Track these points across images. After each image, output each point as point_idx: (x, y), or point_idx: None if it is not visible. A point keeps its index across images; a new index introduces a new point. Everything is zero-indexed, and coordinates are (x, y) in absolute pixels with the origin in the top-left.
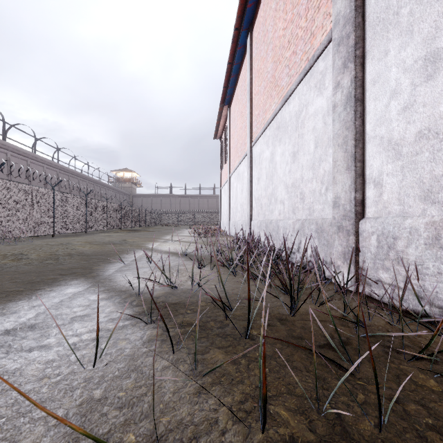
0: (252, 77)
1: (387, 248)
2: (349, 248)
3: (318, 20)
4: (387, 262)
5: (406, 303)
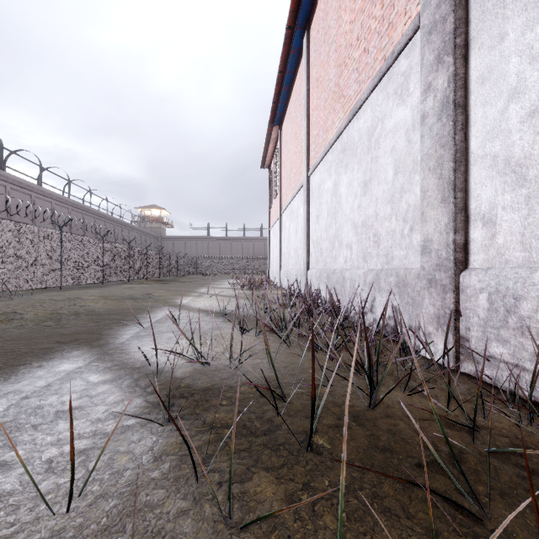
0: (309, 88)
1: (505, 312)
2: (446, 310)
3: (399, 4)
4: (504, 332)
5: (536, 392)
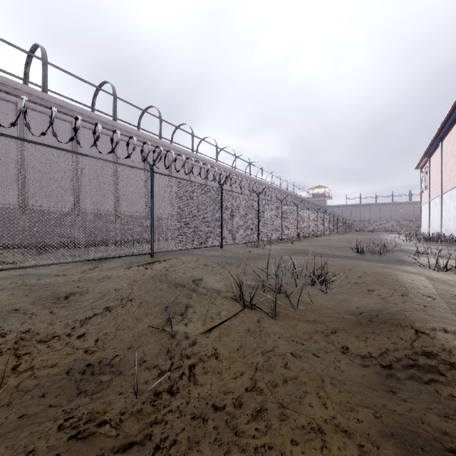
0: (442, 162)
1: None
2: None
3: None
4: None
5: None
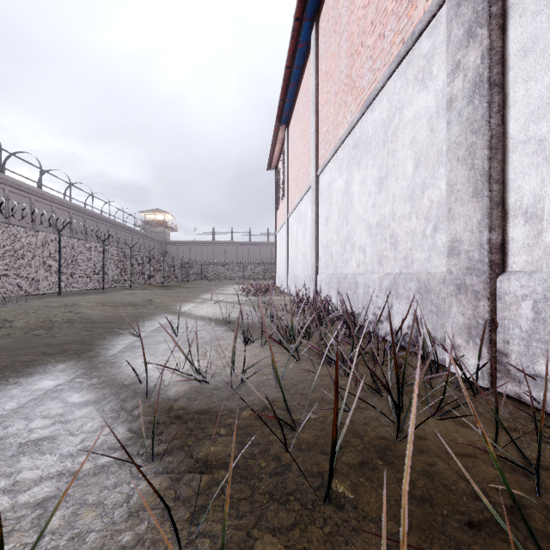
0: (318, 82)
1: None
2: (479, 320)
3: None
4: None
5: None
